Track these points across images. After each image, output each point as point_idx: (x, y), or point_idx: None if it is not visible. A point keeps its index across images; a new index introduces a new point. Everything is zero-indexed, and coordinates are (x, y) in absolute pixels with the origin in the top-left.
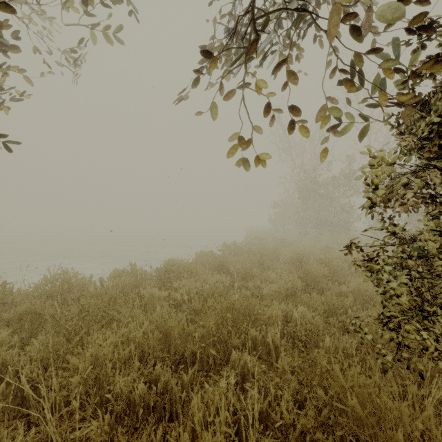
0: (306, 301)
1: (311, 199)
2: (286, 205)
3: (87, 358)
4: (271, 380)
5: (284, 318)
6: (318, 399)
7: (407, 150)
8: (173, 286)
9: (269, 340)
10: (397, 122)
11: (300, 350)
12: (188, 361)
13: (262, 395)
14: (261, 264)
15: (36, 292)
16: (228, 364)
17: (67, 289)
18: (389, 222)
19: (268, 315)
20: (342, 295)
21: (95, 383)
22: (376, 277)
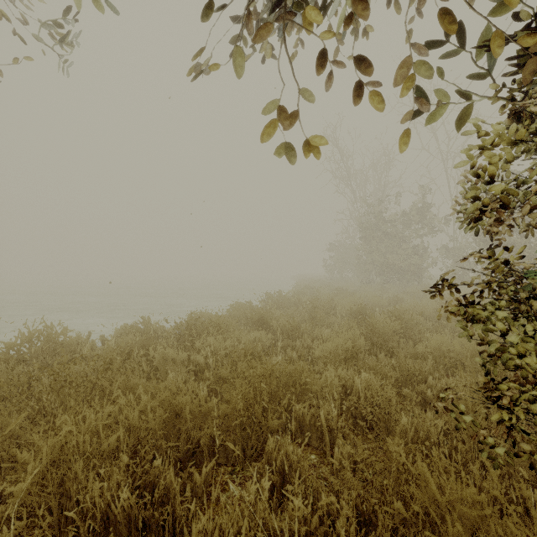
0: (371, 365)
1: (376, 239)
2: (344, 247)
3: (45, 452)
4: (323, 479)
5: (342, 388)
6: (395, 516)
7: (528, 136)
8: (196, 347)
9: (321, 420)
10: (511, 96)
11: (366, 437)
12: (204, 452)
13: (310, 507)
14: (312, 318)
15: (2, 354)
16: (262, 456)
17: (52, 350)
18: (488, 255)
19: (320, 384)
20: (418, 357)
21: (60, 490)
22: (484, 328)
